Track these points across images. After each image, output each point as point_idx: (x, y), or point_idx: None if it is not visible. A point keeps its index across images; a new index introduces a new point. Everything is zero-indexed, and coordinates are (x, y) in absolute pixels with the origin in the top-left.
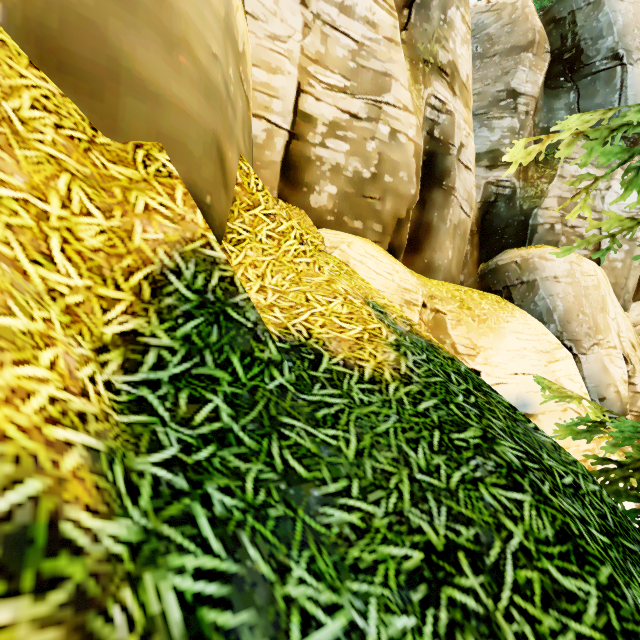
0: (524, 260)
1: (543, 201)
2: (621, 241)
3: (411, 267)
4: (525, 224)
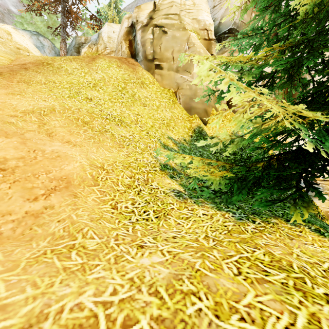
0: None
1: None
2: None
3: None
4: None
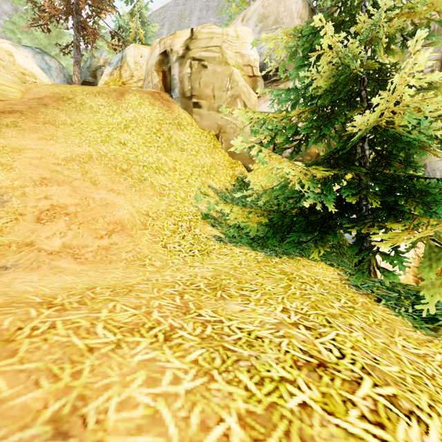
0: None
1: None
2: None
3: None
4: None
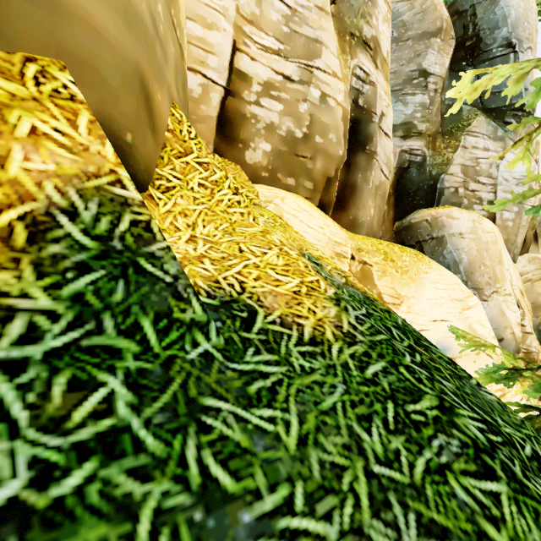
0: (434, 218)
1: (449, 168)
2: (512, 204)
3: (338, 223)
4: (434, 187)
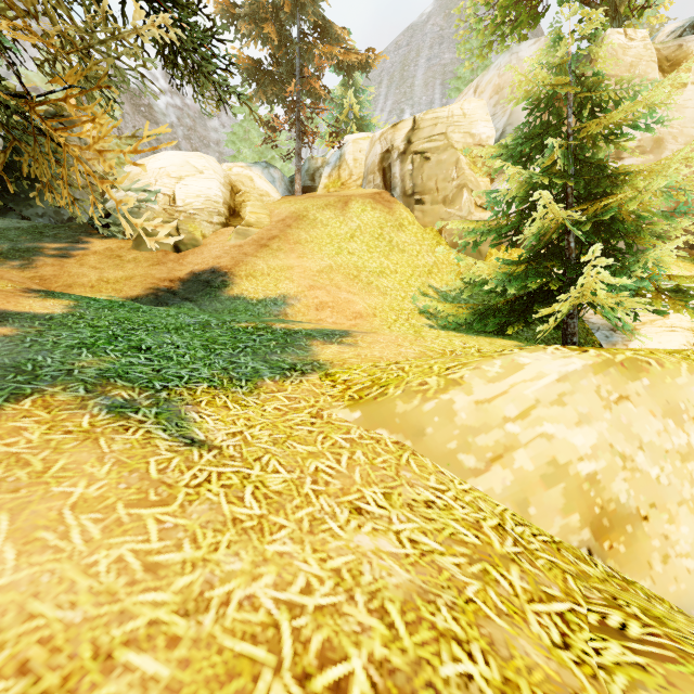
0: None
1: None
2: None
3: None
4: None
